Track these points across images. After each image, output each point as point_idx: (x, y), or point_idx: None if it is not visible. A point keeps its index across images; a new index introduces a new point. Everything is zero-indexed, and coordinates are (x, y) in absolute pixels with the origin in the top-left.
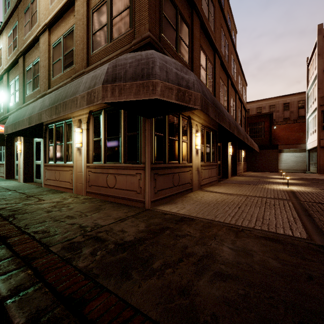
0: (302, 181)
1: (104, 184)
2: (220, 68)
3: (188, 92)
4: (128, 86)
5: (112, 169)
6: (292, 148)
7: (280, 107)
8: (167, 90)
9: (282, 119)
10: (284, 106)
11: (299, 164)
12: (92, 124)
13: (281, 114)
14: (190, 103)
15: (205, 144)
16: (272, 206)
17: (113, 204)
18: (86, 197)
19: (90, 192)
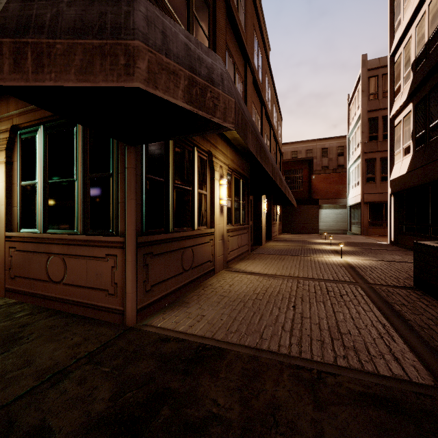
0: (352, 247)
1: (41, 275)
2: (253, 88)
3: (211, 91)
4: (62, 48)
5: (57, 246)
6: (331, 203)
7: (318, 152)
8: (164, 73)
9: (320, 168)
10: (323, 151)
11: (340, 223)
12: (18, 154)
13: (319, 161)
14: (215, 113)
15: (233, 196)
16: (340, 299)
17: (56, 318)
18: (2, 301)
19: (13, 290)
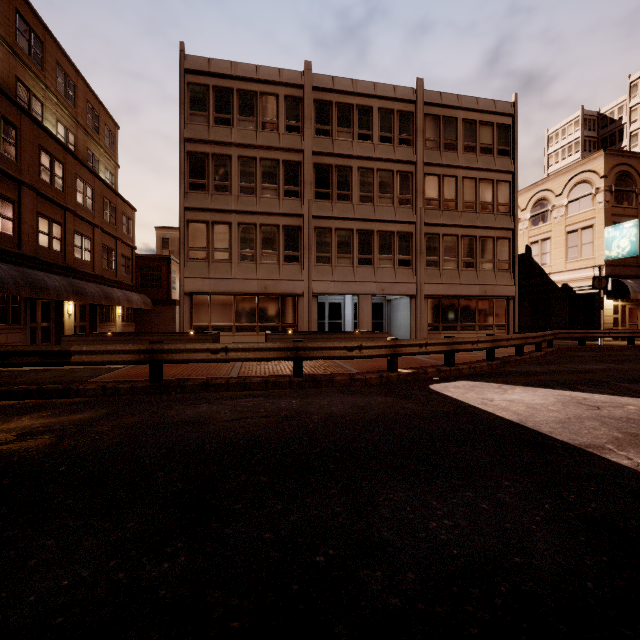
0: None
1: None
2: (42, 200)
3: None
4: None
5: None
6: None
7: None
8: None
9: None
10: None
11: None
12: None
13: None
14: None
15: None
16: None
17: None
18: None
19: None
